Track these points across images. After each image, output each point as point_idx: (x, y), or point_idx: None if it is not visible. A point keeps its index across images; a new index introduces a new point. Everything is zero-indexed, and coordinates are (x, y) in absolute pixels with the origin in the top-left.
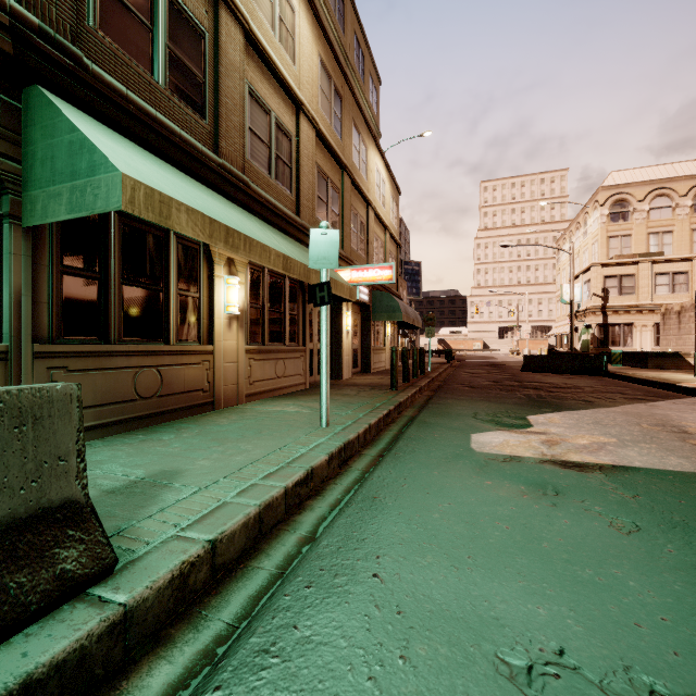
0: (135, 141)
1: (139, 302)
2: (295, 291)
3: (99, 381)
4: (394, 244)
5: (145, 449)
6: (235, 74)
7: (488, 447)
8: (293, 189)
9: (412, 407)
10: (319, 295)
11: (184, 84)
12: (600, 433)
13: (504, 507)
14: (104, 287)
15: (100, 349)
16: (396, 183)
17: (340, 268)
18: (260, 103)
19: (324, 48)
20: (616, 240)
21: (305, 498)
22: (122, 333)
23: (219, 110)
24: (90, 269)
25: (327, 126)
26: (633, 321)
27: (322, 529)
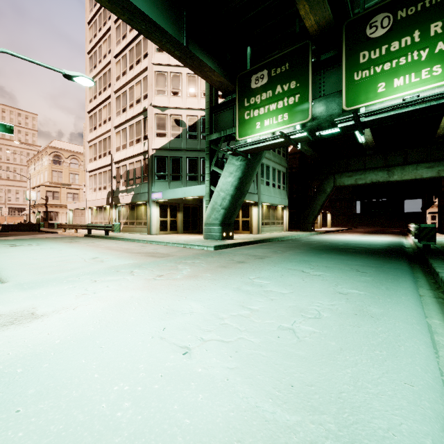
0: None
1: None
2: None
3: None
4: None
5: None
6: None
7: None
8: None
9: None
10: None
11: None
12: (18, 237)
13: None
14: None
15: None
16: None
17: None
18: None
19: None
20: (56, 173)
21: None
22: None
23: None
24: None
25: None
26: (59, 211)
27: None
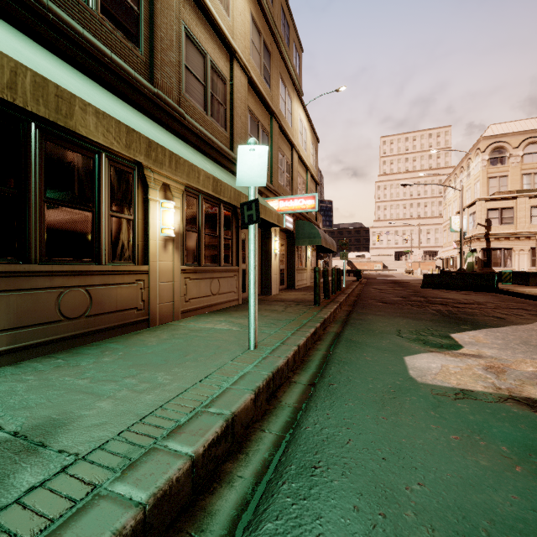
0: (58, 56)
1: (66, 222)
2: (229, 218)
3: (14, 302)
4: (313, 182)
5: (51, 380)
6: (171, 12)
7: (430, 376)
8: (227, 127)
9: (335, 322)
10: (247, 213)
11: (117, 11)
12: None
13: (501, 494)
14: (23, 204)
15: (15, 269)
16: (315, 132)
17: (269, 198)
18: (196, 45)
19: (255, 7)
20: (494, 180)
21: (223, 458)
22: (45, 252)
23: (154, 42)
24: (5, 184)
25: (258, 76)
26: (512, 246)
27: (240, 531)
